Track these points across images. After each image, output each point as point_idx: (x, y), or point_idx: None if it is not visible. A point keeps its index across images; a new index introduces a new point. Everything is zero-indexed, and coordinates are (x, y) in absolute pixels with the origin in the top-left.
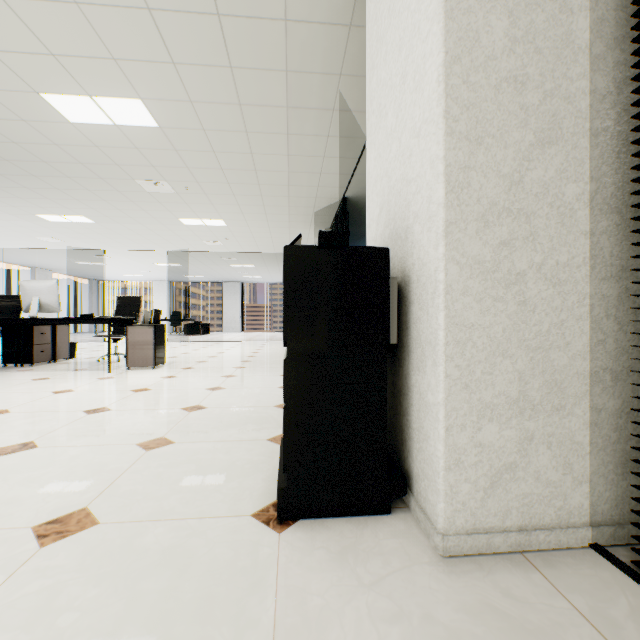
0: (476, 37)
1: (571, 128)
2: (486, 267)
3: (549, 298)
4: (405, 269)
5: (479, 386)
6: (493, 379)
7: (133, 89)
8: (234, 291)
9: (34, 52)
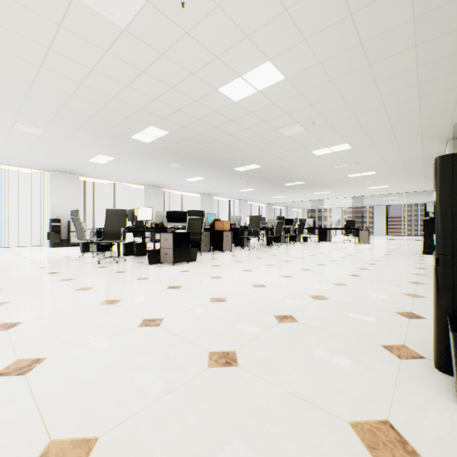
0: None
1: None
2: None
3: None
4: None
5: None
6: None
7: (373, 171)
8: (380, 211)
9: (353, 171)
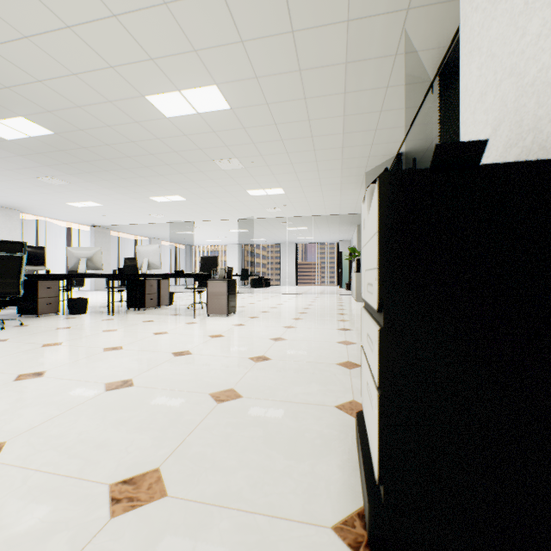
0: None
1: None
2: None
3: None
4: None
5: None
6: None
7: (210, 76)
8: (289, 251)
9: (139, 60)
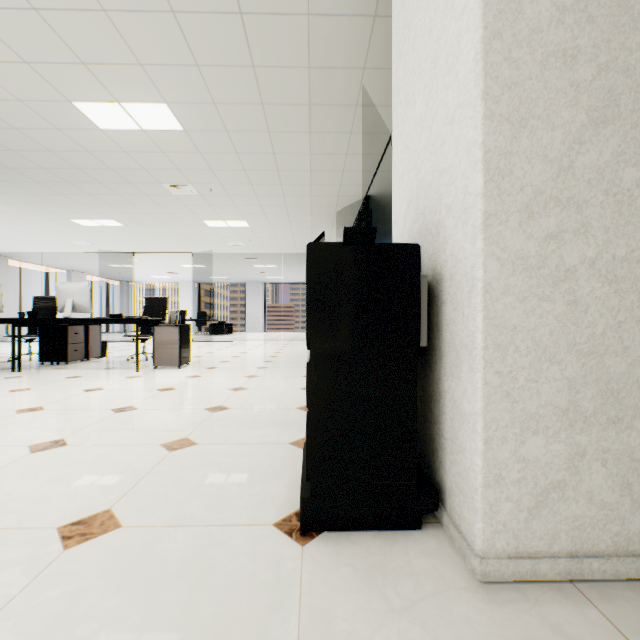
0: (519, 8)
1: (630, 105)
2: (530, 263)
3: (604, 297)
4: (436, 267)
5: (522, 395)
6: (538, 387)
7: (159, 94)
8: (257, 291)
9: (66, 62)
